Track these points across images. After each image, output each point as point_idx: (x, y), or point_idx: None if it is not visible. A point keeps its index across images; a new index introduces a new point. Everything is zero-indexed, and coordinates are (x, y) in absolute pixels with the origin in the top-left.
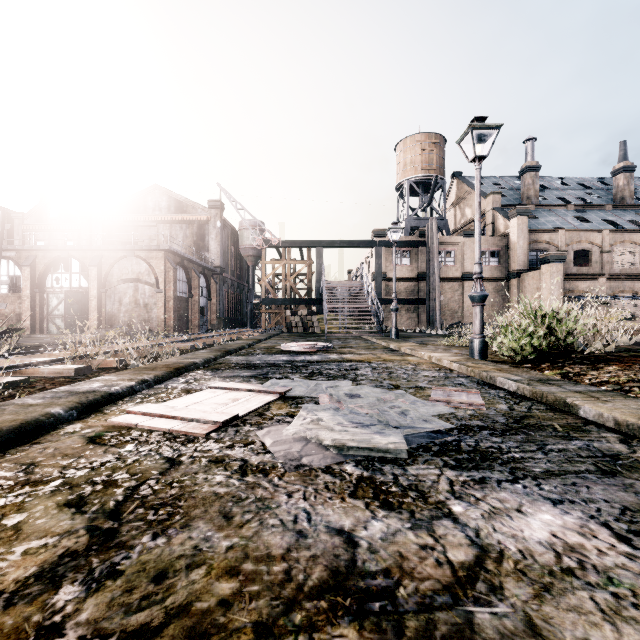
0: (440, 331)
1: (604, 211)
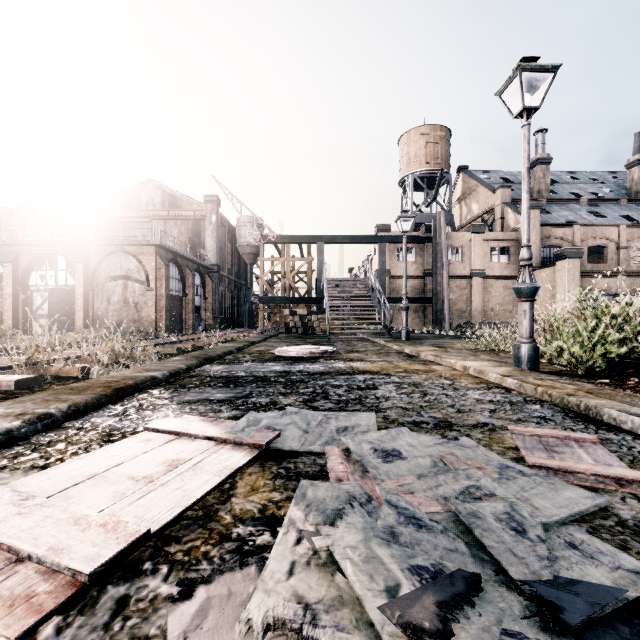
0: (451, 332)
1: (619, 206)
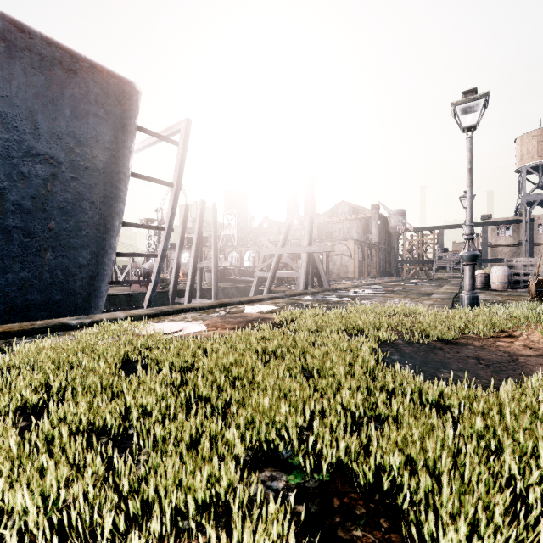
0: None
1: None
